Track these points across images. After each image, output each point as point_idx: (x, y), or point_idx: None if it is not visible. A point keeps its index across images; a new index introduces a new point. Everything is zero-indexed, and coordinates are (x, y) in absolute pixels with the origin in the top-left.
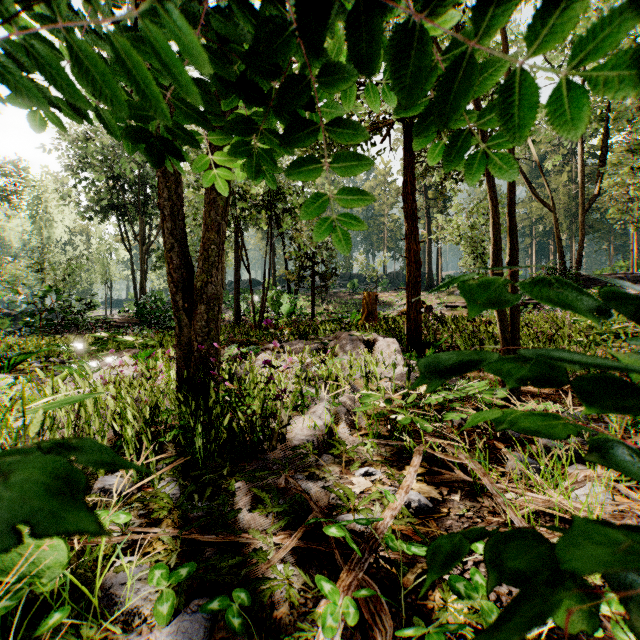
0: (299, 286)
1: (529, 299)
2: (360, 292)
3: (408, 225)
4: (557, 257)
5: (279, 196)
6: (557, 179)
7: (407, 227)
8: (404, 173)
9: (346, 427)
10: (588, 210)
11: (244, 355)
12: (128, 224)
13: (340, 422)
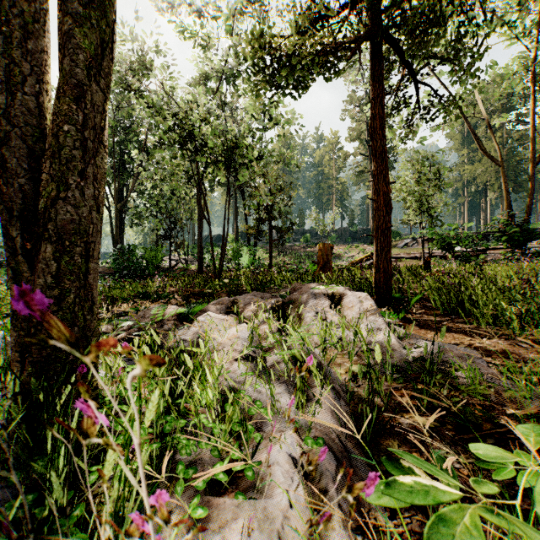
0: (258, 239)
1: (471, 251)
2: (312, 245)
3: (376, 164)
4: (488, 214)
5: (238, 152)
6: (488, 144)
7: (375, 166)
8: (372, 106)
9: (345, 535)
10: (536, 164)
11: (183, 315)
12: (107, 185)
13: (324, 493)
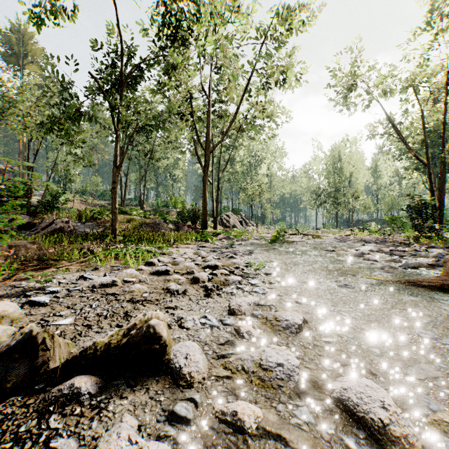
0: None
1: None
2: None
3: None
4: None
5: None
6: None
7: None
8: None
9: None
10: None
11: None
12: (425, 174)
13: None
